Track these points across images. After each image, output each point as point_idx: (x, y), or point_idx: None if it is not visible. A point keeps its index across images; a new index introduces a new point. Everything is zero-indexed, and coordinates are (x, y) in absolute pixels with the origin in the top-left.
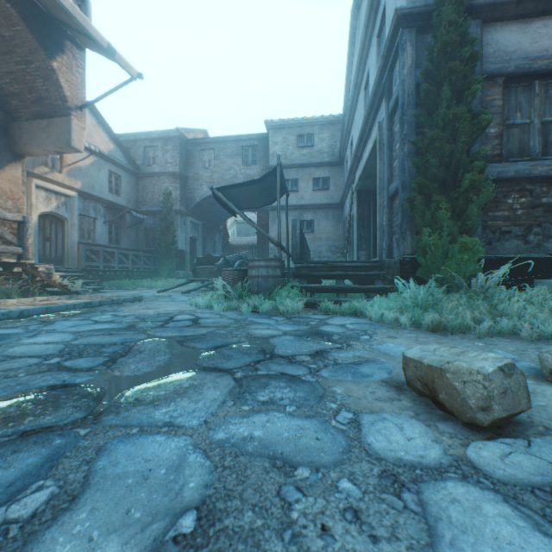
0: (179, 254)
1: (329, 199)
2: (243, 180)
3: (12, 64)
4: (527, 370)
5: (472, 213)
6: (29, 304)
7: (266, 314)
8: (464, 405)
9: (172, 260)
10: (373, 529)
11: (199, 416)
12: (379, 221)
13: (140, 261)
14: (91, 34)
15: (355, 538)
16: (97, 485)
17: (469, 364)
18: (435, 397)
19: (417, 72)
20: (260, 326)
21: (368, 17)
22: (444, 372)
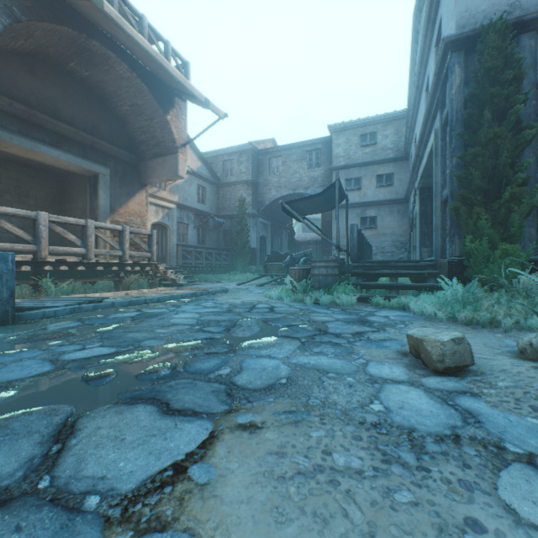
0: (251, 252)
1: (393, 195)
2: (307, 182)
3: (142, 122)
4: (514, 352)
5: (514, 221)
6: (155, 293)
7: (325, 306)
8: (431, 359)
9: (245, 257)
10: (355, 389)
11: (283, 354)
12: (435, 222)
13: (220, 258)
14: (195, 95)
15: (347, 390)
16: (246, 369)
17: (436, 337)
18: (419, 357)
19: (466, 90)
20: (319, 314)
21: (426, 28)
22: (422, 341)
